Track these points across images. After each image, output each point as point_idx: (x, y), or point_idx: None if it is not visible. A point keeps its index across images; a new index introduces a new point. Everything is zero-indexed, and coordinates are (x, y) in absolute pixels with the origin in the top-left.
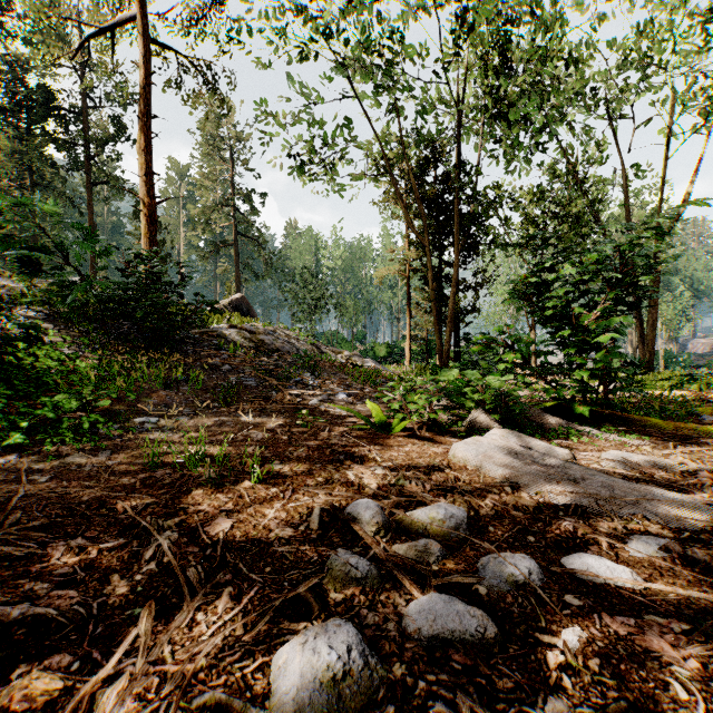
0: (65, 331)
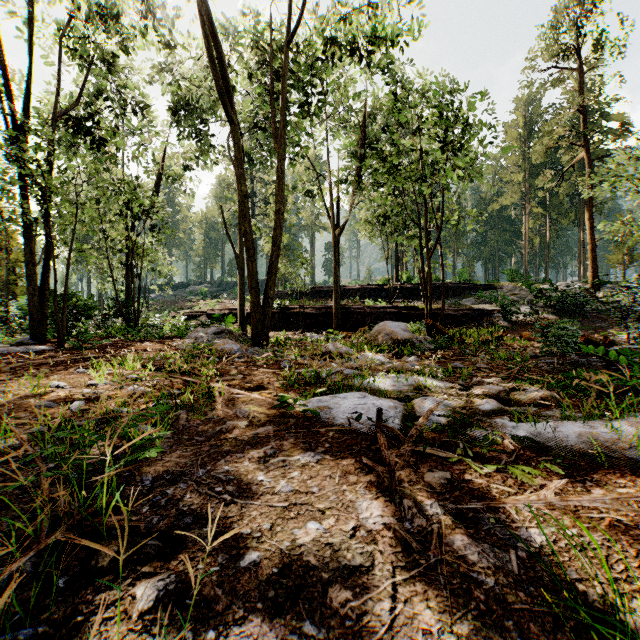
0: (546, 310)
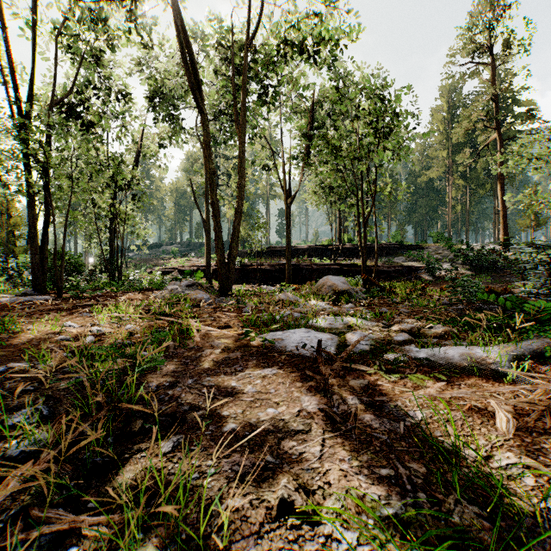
0: (464, 267)
